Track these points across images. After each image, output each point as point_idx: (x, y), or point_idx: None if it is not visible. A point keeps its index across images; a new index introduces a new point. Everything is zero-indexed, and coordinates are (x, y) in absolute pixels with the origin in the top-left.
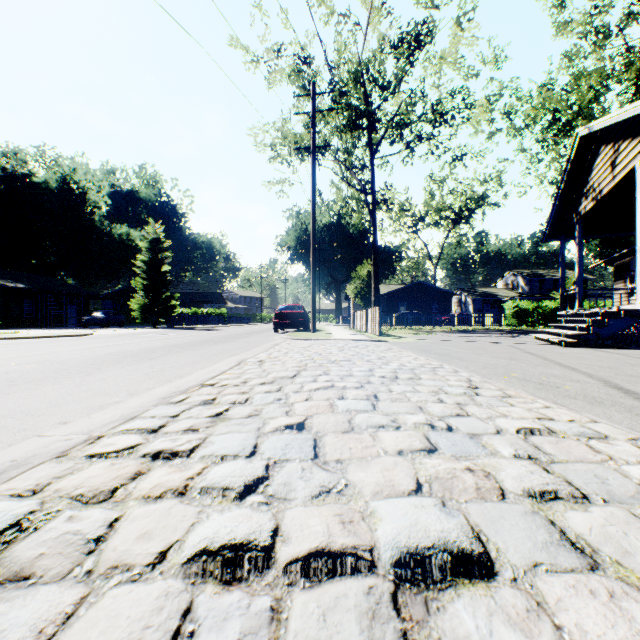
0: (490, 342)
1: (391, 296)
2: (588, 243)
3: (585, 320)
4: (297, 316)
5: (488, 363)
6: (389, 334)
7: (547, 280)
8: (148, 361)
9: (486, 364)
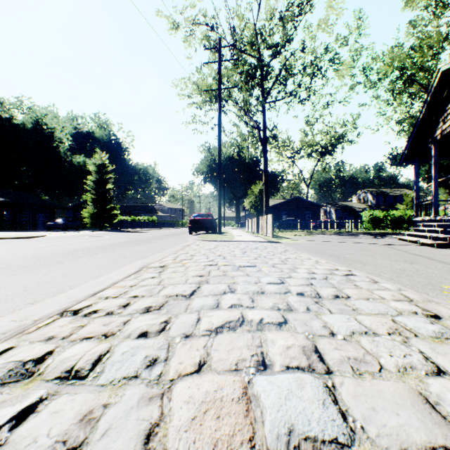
0: (366, 243)
1: (276, 207)
2: (420, 169)
3: (445, 225)
4: (207, 222)
5: (394, 268)
6: (279, 236)
7: (389, 196)
8: (52, 265)
9: (394, 269)
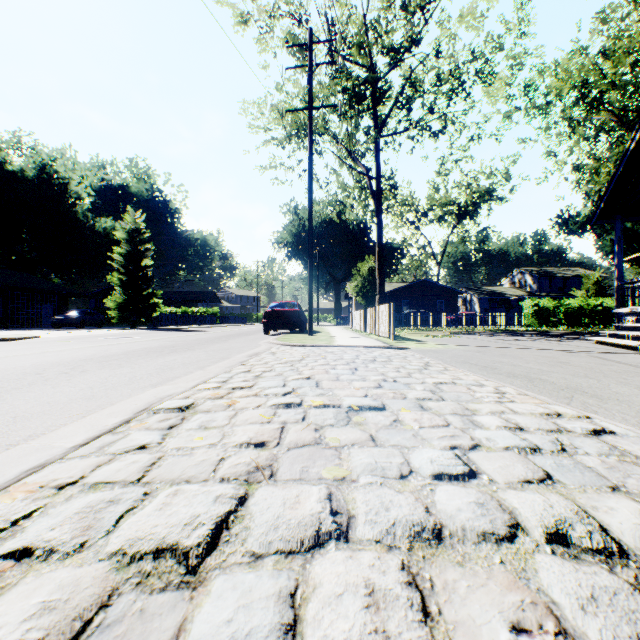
0: (551, 350)
1: (394, 294)
2: (603, 238)
3: None
4: (291, 315)
5: None
6: (402, 337)
7: (557, 278)
8: None
9: None
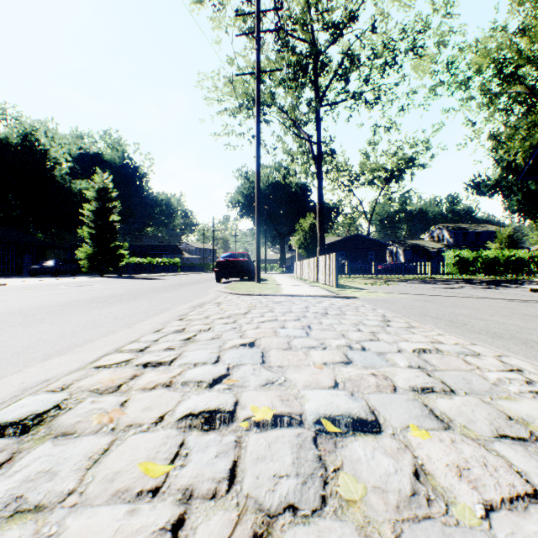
0: (498, 298)
1: (331, 247)
2: (510, 199)
3: None
4: (241, 264)
5: None
6: (343, 284)
7: (470, 233)
8: None
9: None
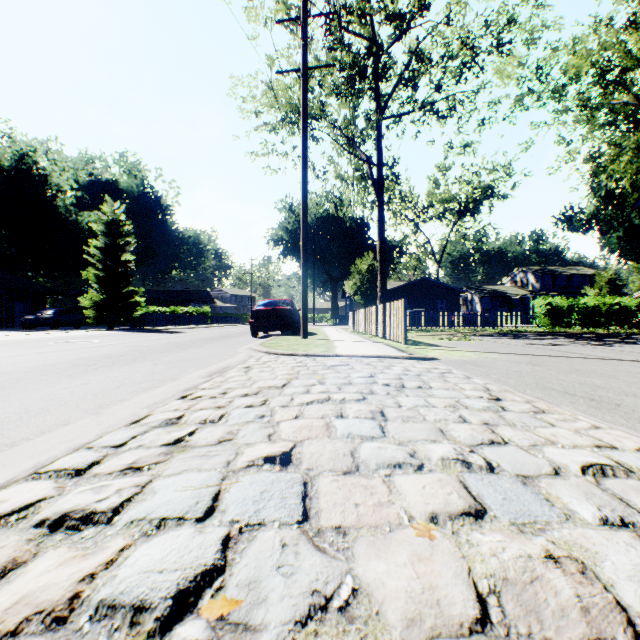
0: (627, 360)
1: (393, 293)
2: (610, 235)
3: None
4: (282, 314)
5: None
6: (412, 340)
7: (560, 277)
8: None
9: None
